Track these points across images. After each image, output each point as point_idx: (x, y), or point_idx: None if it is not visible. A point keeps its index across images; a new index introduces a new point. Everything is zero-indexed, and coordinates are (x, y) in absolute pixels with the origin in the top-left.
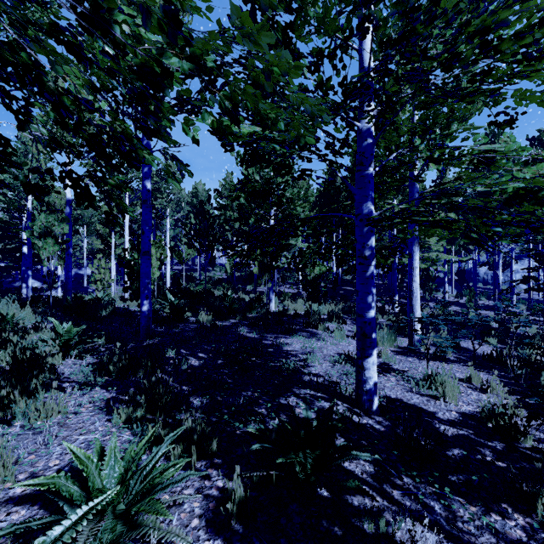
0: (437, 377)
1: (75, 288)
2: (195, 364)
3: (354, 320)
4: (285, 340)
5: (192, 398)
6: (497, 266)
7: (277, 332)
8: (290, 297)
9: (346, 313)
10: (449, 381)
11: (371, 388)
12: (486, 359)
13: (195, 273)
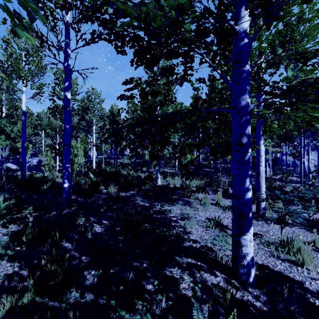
0: (292, 244)
1: (35, 169)
2: (98, 231)
3: (213, 191)
4: (168, 207)
5: (87, 271)
6: (303, 155)
7: (162, 201)
8: (170, 175)
9: (207, 186)
10: (303, 247)
11: (248, 262)
12: (315, 222)
13: (111, 160)
